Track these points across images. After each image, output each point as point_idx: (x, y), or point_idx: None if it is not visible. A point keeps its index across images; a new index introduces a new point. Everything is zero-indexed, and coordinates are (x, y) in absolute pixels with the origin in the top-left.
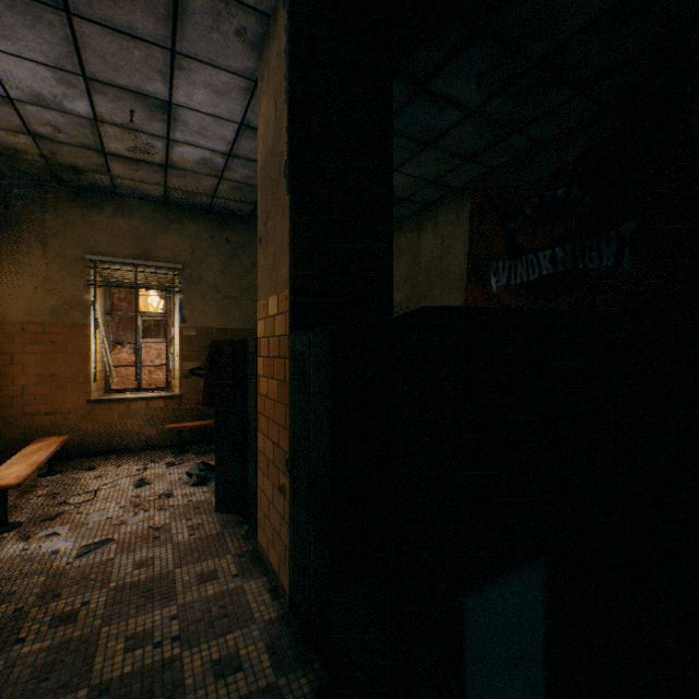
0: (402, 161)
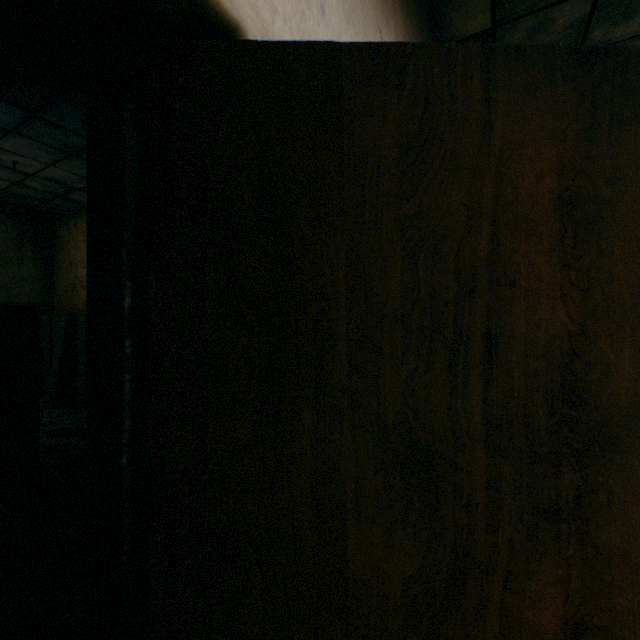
0: (54, 160)
